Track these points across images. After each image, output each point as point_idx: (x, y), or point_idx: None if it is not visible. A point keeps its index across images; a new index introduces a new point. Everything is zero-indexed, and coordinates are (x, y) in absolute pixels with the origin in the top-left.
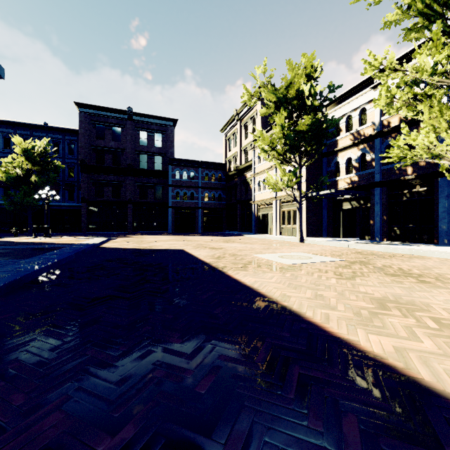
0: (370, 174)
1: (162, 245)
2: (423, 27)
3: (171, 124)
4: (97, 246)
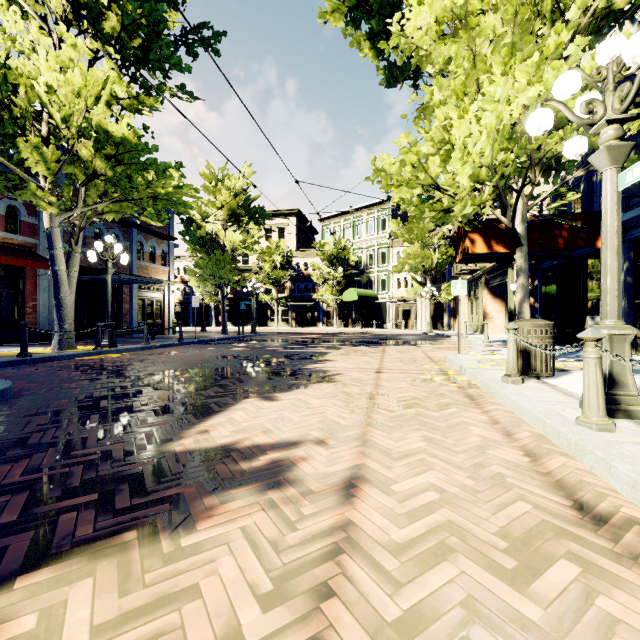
0: (188, 297)
1: None
2: None
3: None
4: None
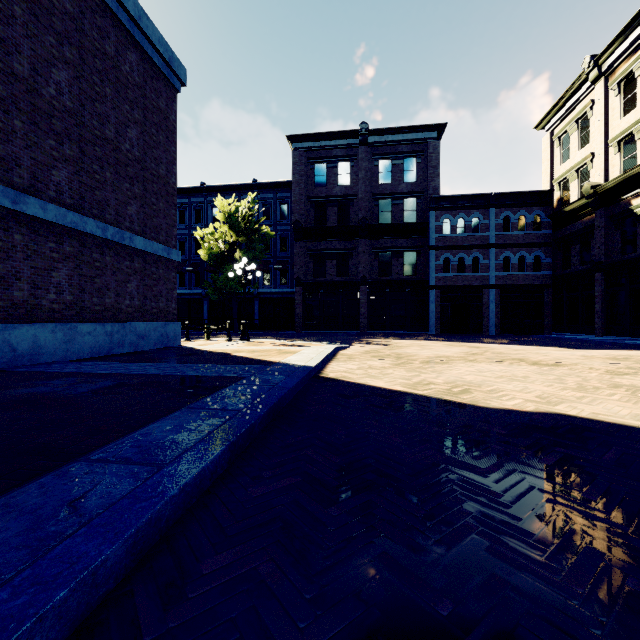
0: None
1: (490, 384)
2: None
3: (433, 136)
4: (315, 372)
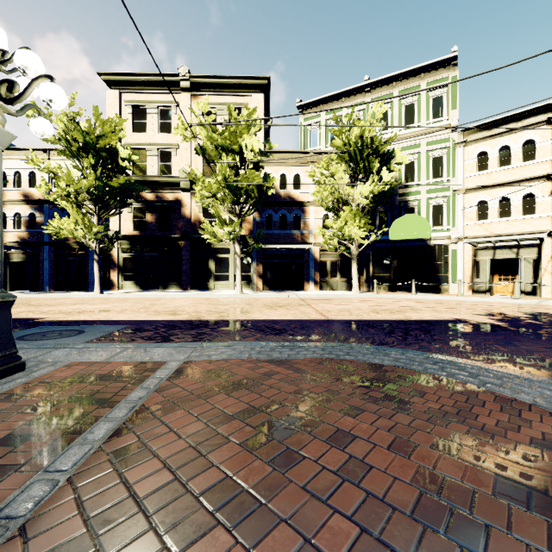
0: (40, 233)
1: None
2: (70, 155)
3: None
4: None
